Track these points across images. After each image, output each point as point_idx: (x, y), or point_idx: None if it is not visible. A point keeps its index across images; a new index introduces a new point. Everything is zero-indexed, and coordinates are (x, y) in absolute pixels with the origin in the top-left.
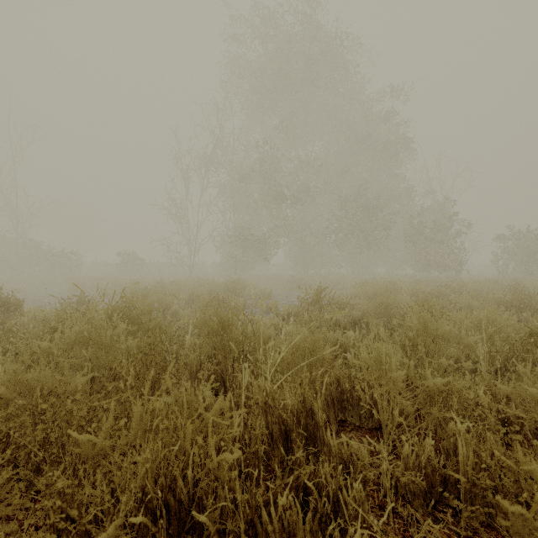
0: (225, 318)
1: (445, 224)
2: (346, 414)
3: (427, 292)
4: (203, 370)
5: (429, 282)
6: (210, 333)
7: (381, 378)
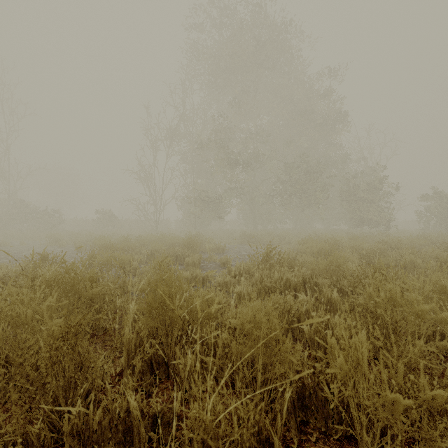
0: (166, 292)
1: (376, 186)
2: (308, 414)
3: (369, 250)
4: (143, 348)
5: (365, 238)
6: (147, 311)
7: (358, 384)
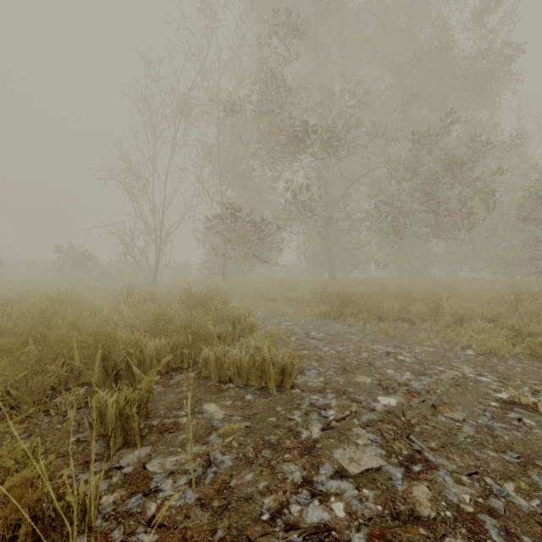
0: None
1: None
2: None
3: None
4: None
5: None
6: None
7: None
